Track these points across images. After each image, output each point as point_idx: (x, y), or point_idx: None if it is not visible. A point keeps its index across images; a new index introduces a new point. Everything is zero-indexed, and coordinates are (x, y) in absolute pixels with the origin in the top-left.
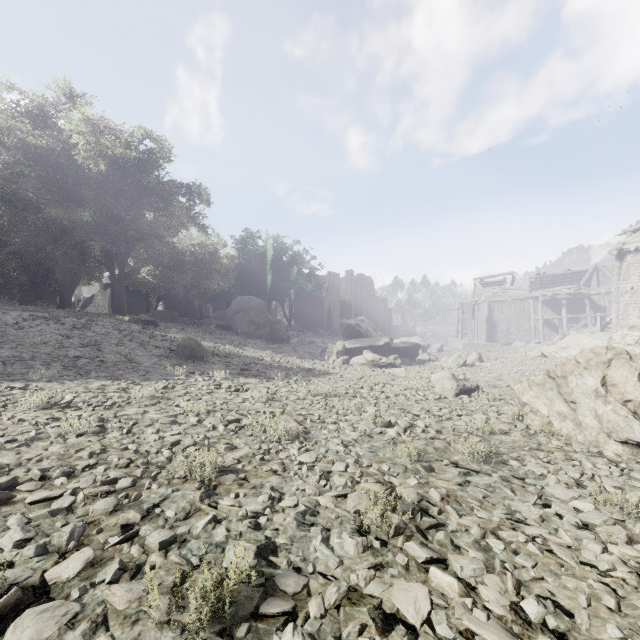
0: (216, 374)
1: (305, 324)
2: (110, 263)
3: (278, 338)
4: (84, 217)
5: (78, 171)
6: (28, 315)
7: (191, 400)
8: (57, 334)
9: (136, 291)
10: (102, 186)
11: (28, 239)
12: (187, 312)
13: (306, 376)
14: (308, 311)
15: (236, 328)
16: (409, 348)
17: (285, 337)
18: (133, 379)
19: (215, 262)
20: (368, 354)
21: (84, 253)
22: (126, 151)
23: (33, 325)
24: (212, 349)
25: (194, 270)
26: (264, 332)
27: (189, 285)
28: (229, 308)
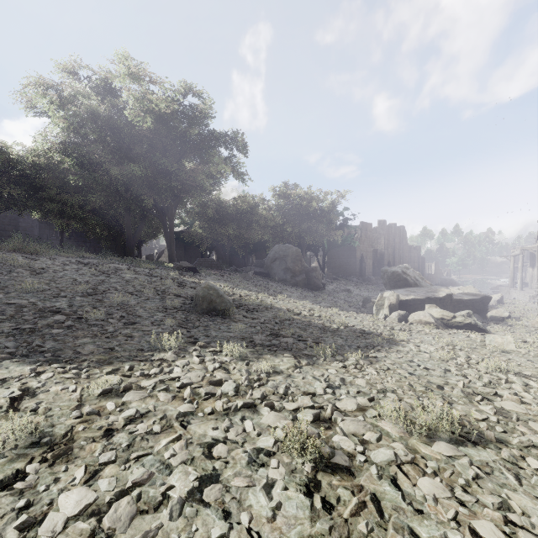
0: (225, 349)
1: (337, 272)
2: (163, 216)
3: (313, 285)
4: (136, 172)
5: (134, 133)
6: (74, 261)
7: (115, 462)
8: (73, 280)
9: (193, 244)
10: (154, 145)
11: (101, 198)
12: (234, 261)
13: (365, 348)
14: (340, 260)
15: (273, 275)
16: (476, 301)
17: (320, 284)
18: (82, 359)
19: (255, 214)
20: (434, 309)
21: (142, 208)
22: (169, 104)
23: (60, 270)
24: (242, 298)
25: (236, 222)
26: (300, 279)
27: (232, 236)
28: (267, 257)
